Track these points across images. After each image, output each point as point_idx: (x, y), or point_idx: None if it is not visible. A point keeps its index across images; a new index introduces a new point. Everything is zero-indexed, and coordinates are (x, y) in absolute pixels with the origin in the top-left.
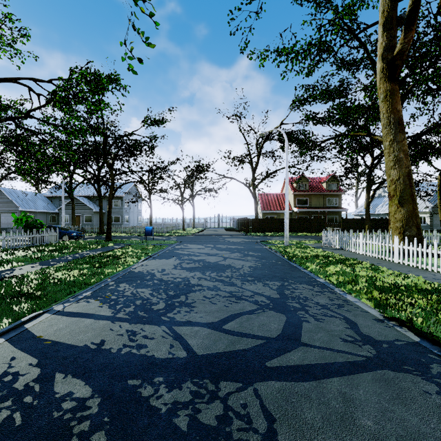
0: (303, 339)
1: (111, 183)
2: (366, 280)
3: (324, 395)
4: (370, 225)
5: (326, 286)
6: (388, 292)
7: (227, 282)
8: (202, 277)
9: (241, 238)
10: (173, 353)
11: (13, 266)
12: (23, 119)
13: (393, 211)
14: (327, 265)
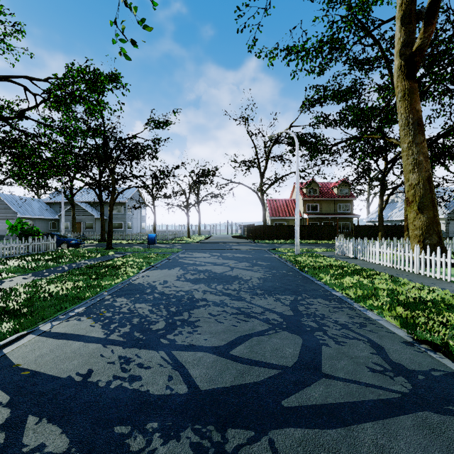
0: (324, 368)
1: (112, 188)
2: (387, 294)
3: (357, 449)
4: (383, 232)
5: (343, 301)
6: (413, 308)
7: (235, 296)
8: (207, 290)
9: (249, 245)
10: (172, 388)
11: (3, 277)
12: (18, 120)
13: (411, 217)
14: (343, 276)
